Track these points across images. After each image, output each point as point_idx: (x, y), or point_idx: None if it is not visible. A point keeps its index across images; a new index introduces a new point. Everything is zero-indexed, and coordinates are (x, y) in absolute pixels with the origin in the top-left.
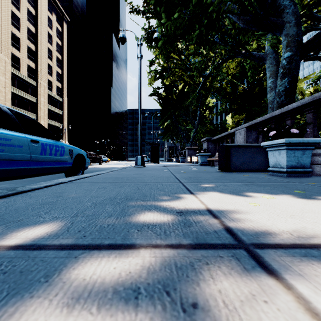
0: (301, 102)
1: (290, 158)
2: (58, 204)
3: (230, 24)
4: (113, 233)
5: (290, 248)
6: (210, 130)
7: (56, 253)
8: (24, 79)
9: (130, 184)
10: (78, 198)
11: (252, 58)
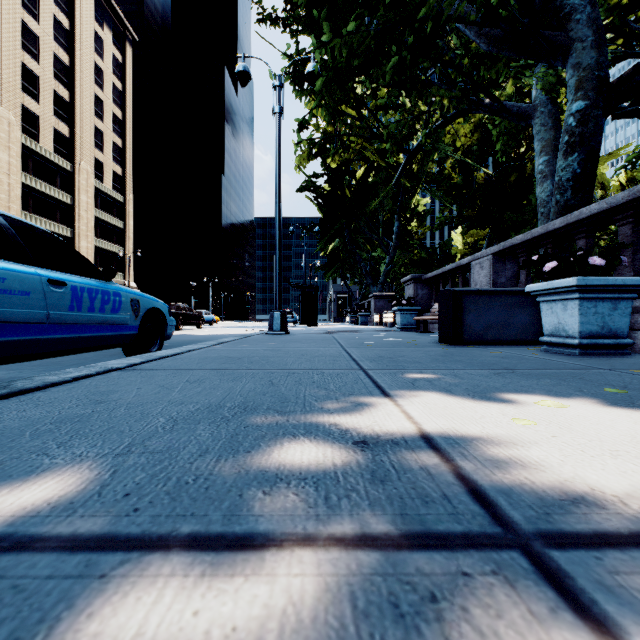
0: (608, 202)
1: (587, 317)
2: (93, 421)
3: (462, 46)
4: (204, 501)
5: (632, 547)
6: (419, 260)
7: (56, 563)
8: (47, 158)
9: (256, 373)
10: (140, 406)
11: (504, 114)
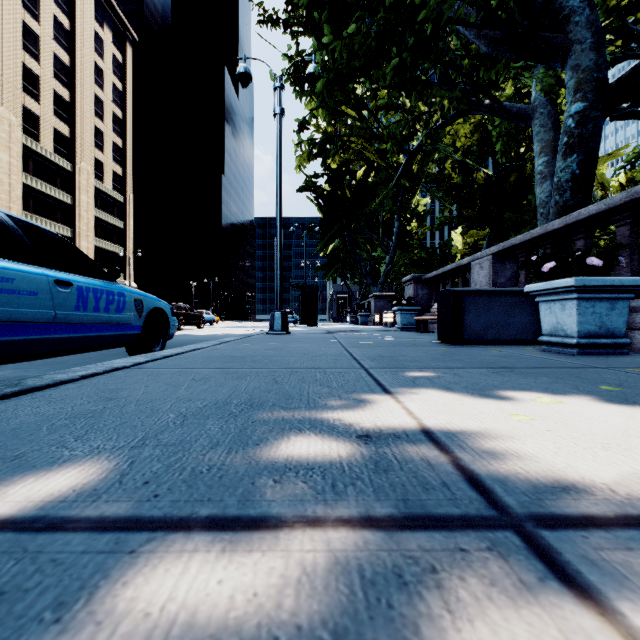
0: (606, 203)
1: (585, 316)
2: (106, 417)
3: (462, 47)
4: (219, 488)
5: (616, 527)
6: (419, 260)
7: (88, 541)
8: (47, 158)
9: (259, 372)
10: (149, 403)
11: (504, 115)
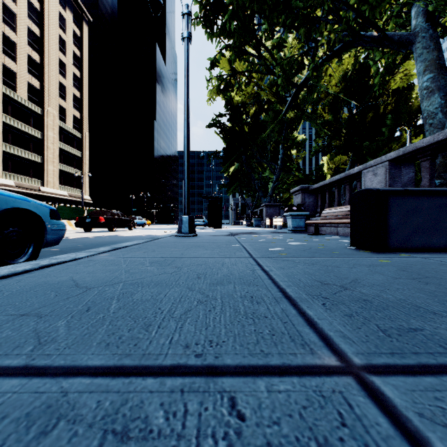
0: None
1: None
2: None
3: None
4: None
5: None
6: (299, 178)
7: None
8: (22, 104)
9: None
10: None
11: (386, 42)
